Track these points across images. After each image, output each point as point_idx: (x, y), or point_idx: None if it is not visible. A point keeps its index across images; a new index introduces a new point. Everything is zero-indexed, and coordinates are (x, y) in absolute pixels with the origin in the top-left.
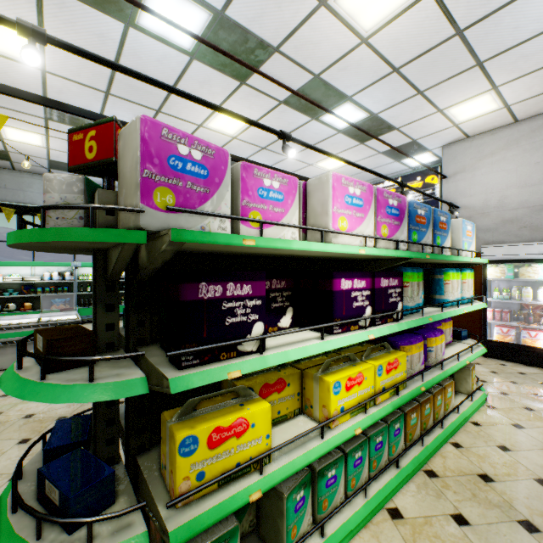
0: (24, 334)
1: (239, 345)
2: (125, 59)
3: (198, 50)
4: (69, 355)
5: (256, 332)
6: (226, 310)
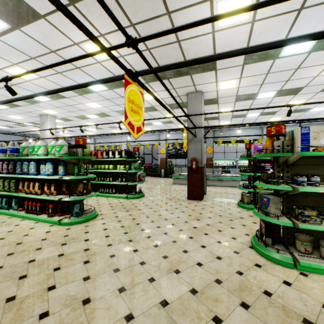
0: (227, 178)
1: (267, 172)
2: (253, 104)
3: (275, 96)
4: (245, 171)
5: (270, 171)
6: (265, 167)
